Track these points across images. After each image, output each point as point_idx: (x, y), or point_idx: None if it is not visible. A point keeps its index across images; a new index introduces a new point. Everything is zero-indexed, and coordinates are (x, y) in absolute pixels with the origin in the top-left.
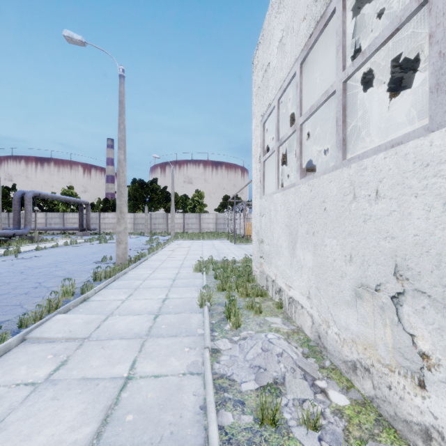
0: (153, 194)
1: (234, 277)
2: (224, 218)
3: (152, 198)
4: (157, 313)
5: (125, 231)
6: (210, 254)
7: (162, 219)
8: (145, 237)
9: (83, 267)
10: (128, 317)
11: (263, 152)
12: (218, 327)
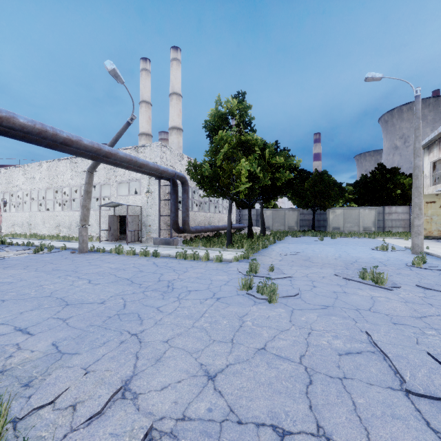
0: None
1: None
2: None
3: None
4: None
5: None
6: None
7: None
8: None
9: None
10: None
11: None
12: None
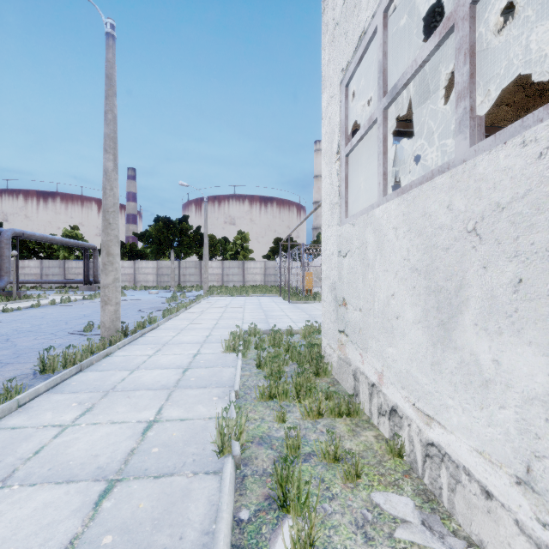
0: (183, 236)
1: (291, 364)
2: (275, 267)
3: (181, 242)
4: (114, 474)
5: (116, 283)
6: (253, 318)
7: (193, 268)
8: (170, 293)
9: (46, 343)
10: (38, 493)
11: (346, 138)
12: (254, 546)
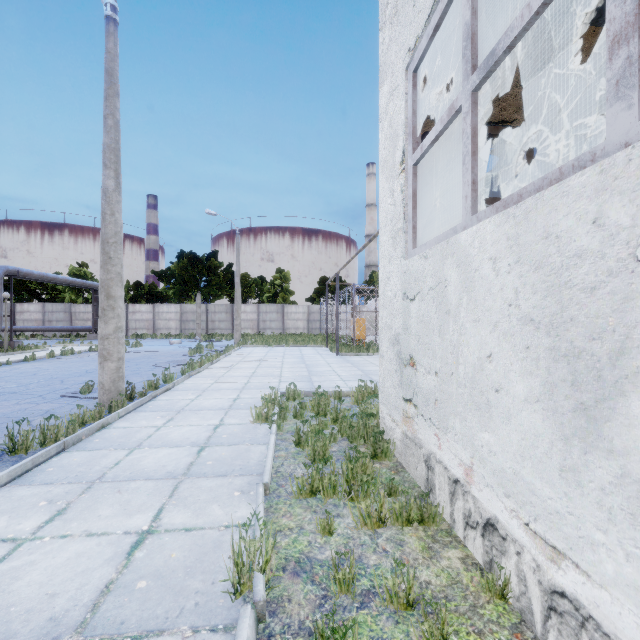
0: (211, 274)
1: (340, 439)
2: (321, 312)
3: (209, 282)
4: (72, 632)
5: (118, 334)
6: (293, 376)
7: (224, 313)
8: (195, 343)
9: (30, 409)
10: None
11: (414, 141)
12: None
